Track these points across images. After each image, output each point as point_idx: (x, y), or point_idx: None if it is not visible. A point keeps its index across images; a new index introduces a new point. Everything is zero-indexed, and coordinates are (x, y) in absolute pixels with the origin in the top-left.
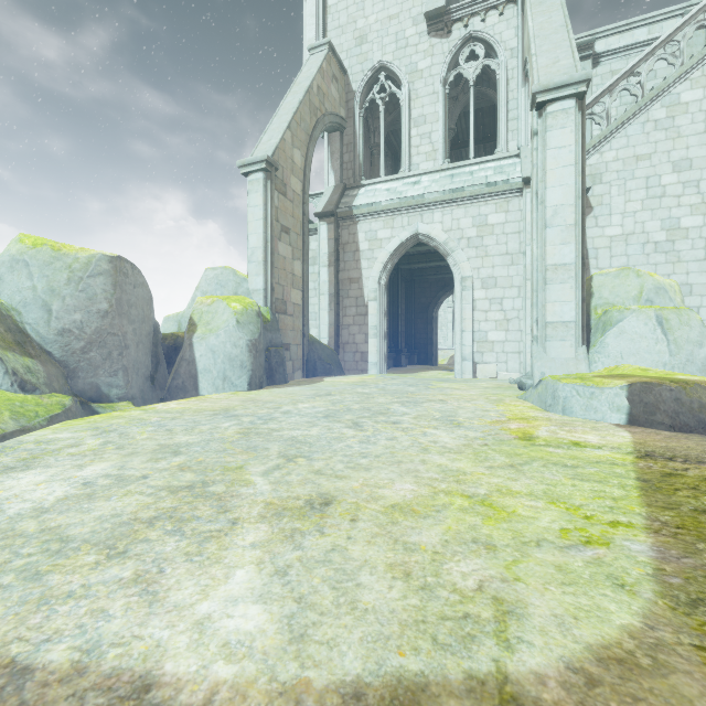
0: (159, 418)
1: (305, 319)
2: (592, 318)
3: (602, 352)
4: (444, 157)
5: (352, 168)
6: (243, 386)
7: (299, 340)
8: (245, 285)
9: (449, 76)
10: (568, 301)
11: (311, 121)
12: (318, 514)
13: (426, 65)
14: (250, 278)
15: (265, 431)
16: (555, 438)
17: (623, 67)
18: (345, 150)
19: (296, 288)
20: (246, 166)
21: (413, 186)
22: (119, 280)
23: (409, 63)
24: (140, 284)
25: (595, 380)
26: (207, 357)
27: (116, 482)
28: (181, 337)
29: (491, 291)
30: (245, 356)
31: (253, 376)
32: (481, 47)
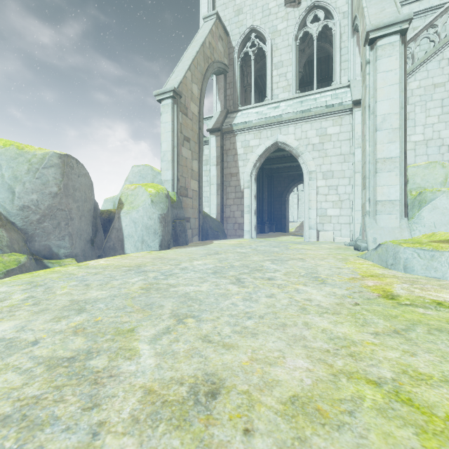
0: (85, 273)
1: (200, 200)
2: (409, 198)
3: (419, 223)
4: (295, 89)
5: (232, 99)
6: (155, 247)
7: (196, 215)
8: (159, 177)
9: (299, 33)
10: (394, 185)
11: (204, 66)
12: (202, 416)
13: (283, 27)
14: (163, 172)
15: (164, 287)
16: (415, 297)
17: (422, 25)
18: (228, 87)
19: (194, 179)
20: (160, 94)
21: (274, 110)
22: (66, 171)
23: (271, 26)
24: (83, 174)
25: (432, 244)
26: (130, 227)
27: (2, 350)
28: (113, 212)
29: (329, 181)
30: (157, 226)
31: (163, 240)
32: (322, 13)
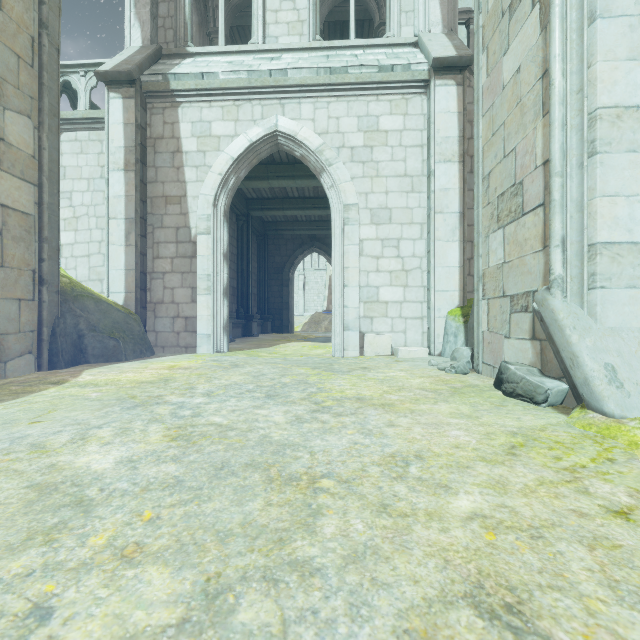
0: None
1: (43, 246)
2: None
3: None
4: (314, 31)
5: (173, 27)
6: None
7: (26, 289)
8: None
9: None
10: None
11: None
12: None
13: None
14: None
15: None
16: None
17: None
18: None
19: (13, 174)
20: None
21: (269, 61)
22: None
23: None
24: None
25: None
26: None
27: None
28: None
29: (384, 228)
30: None
31: None
32: None
